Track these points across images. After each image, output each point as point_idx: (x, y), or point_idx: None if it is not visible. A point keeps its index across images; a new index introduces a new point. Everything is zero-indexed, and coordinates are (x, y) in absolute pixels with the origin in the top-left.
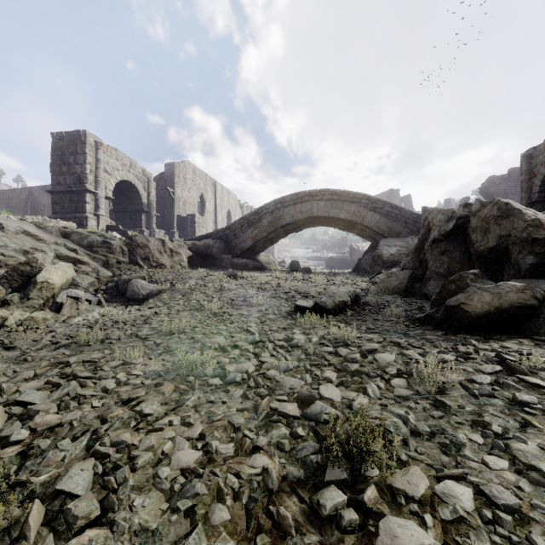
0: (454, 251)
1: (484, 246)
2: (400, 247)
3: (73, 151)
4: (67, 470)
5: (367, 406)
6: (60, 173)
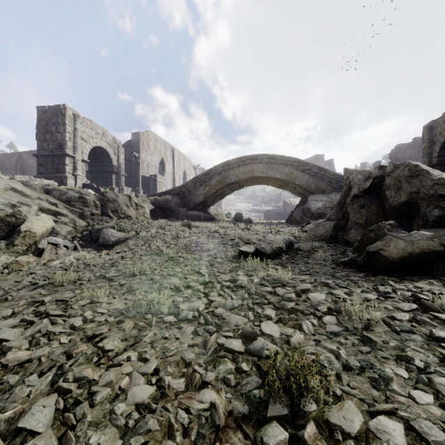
0: (371, 205)
1: (397, 201)
2: (325, 202)
3: (55, 122)
4: (30, 407)
5: (303, 342)
6: (44, 140)
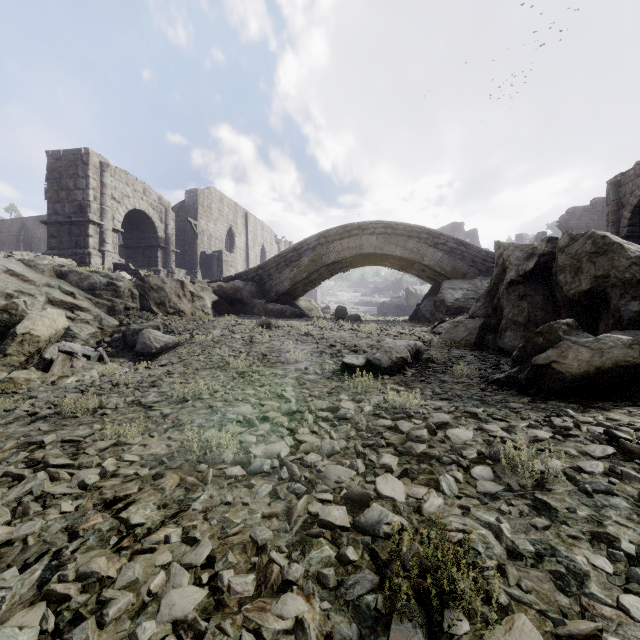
0: (535, 295)
1: (576, 289)
2: (467, 290)
3: (73, 173)
4: None
5: (442, 509)
6: (56, 200)
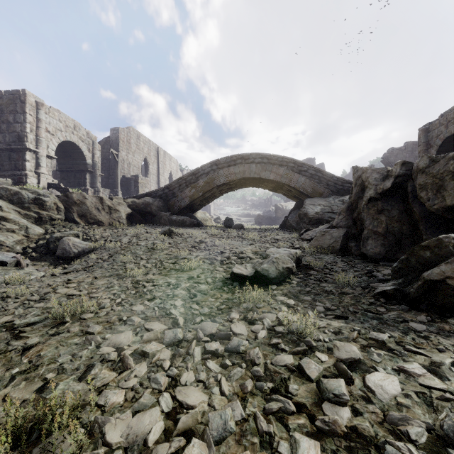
0: (392, 210)
1: (439, 205)
2: (323, 206)
3: (13, 109)
4: None
5: None
6: None
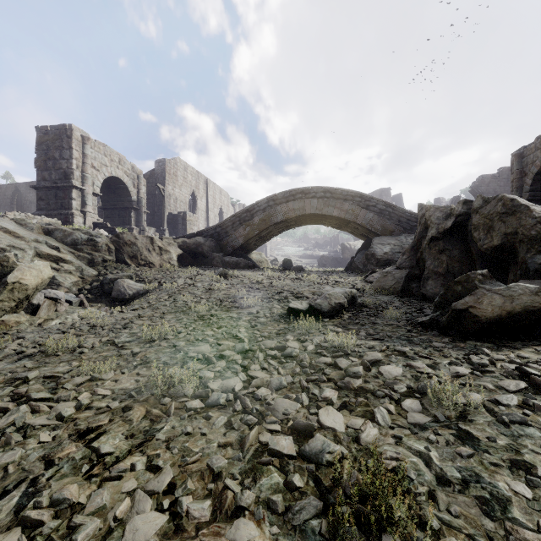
0: (453, 250)
1: (488, 244)
2: (394, 245)
3: (59, 145)
4: None
5: (377, 439)
6: (44, 168)
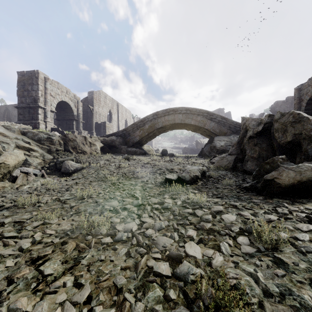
0: (262, 144)
1: (284, 140)
2: (226, 141)
3: (31, 82)
4: None
5: (223, 263)
6: (22, 96)
